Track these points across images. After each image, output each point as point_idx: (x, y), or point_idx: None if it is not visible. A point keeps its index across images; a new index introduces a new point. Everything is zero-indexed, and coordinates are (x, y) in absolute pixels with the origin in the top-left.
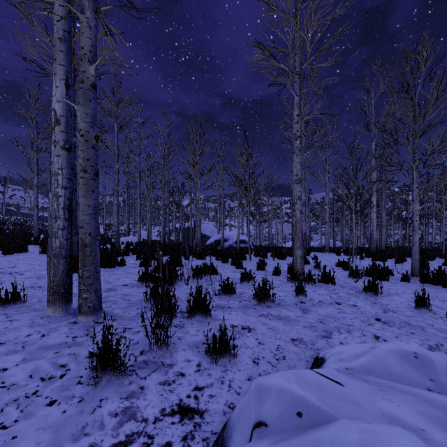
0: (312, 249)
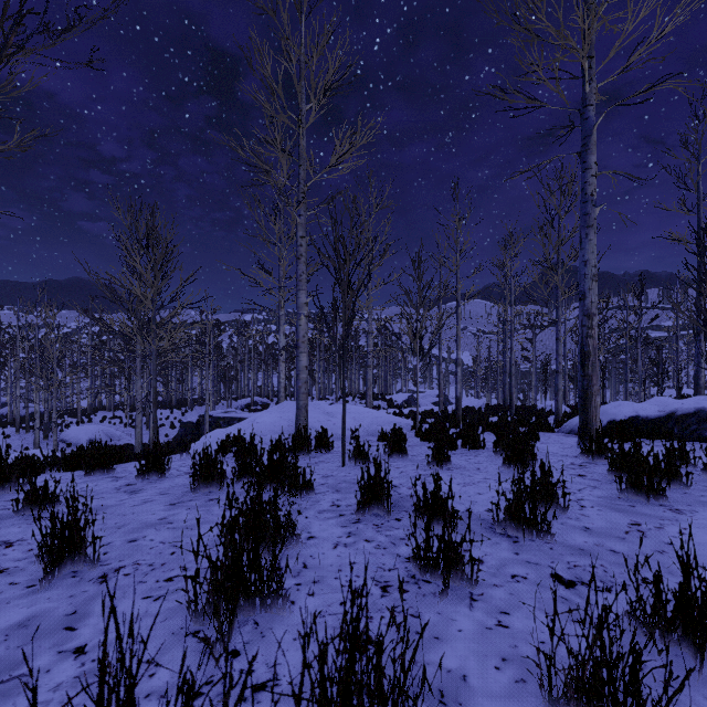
0: (102, 409)
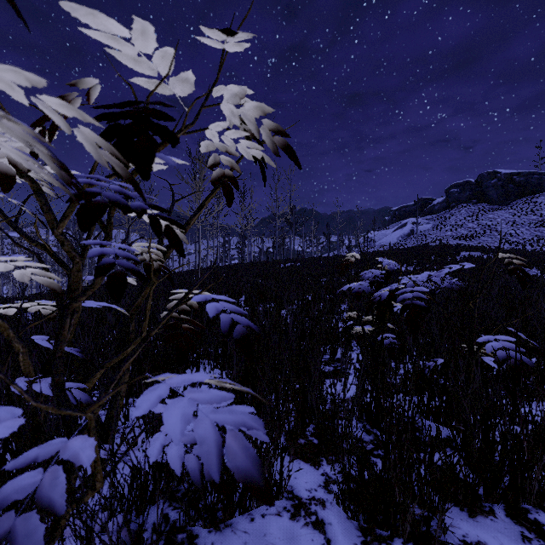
0: None
